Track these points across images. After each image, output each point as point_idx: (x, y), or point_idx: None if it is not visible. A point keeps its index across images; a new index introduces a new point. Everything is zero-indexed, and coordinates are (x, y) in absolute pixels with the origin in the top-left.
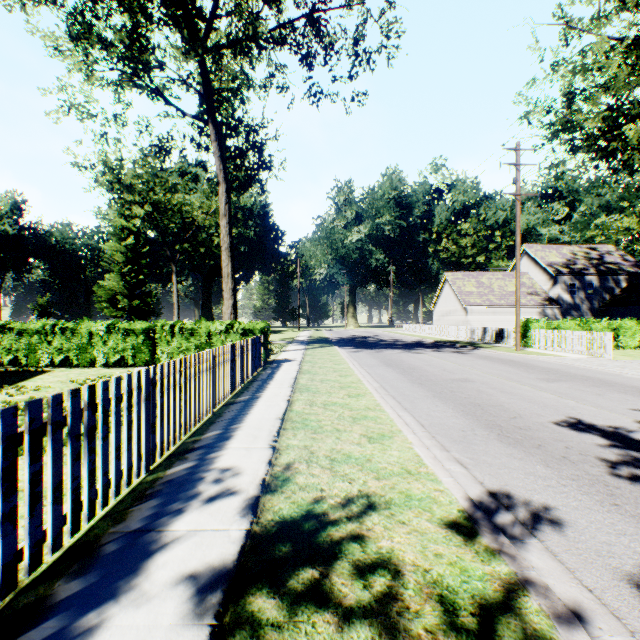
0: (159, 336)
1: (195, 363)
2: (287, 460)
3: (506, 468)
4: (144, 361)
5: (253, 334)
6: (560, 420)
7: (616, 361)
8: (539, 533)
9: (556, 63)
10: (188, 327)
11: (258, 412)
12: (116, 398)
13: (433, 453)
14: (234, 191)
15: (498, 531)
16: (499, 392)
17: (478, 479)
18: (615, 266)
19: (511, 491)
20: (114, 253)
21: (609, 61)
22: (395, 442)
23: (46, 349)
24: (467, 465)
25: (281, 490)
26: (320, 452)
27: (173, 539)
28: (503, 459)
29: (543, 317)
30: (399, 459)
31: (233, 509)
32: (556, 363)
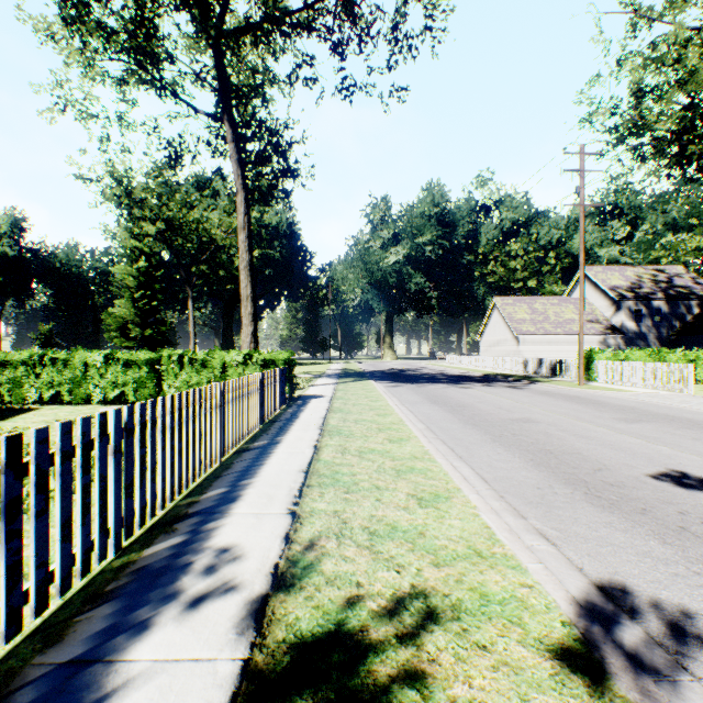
0: (165, 368)
1: (194, 401)
2: (310, 534)
3: (609, 545)
4: (148, 397)
5: (276, 366)
6: (659, 473)
7: (699, 397)
8: (690, 662)
9: (623, 56)
10: (199, 357)
11: (276, 462)
12: (62, 453)
13: (505, 521)
14: (255, 201)
15: (633, 665)
16: (572, 435)
17: (574, 563)
18: (686, 290)
19: (626, 584)
20: (125, 277)
21: (688, 50)
22: (454, 506)
23: (34, 383)
24: (554, 540)
25: (300, 585)
26: (355, 521)
27: (126, 679)
28: (601, 531)
29: (605, 347)
30: (463, 532)
31: (227, 619)
32: (630, 400)
